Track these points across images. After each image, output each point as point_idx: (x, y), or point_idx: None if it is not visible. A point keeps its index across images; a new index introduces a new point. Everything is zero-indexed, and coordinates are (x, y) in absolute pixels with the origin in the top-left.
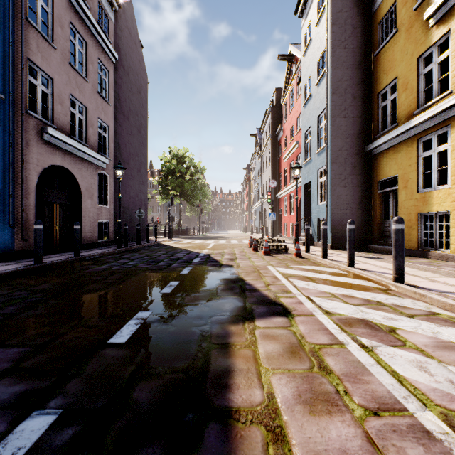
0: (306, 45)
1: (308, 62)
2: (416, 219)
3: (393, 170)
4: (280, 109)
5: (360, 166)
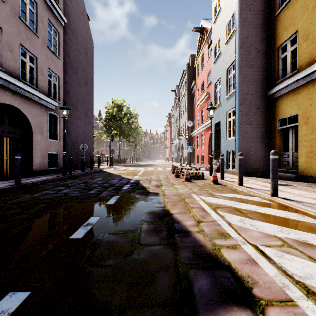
0: (216, 14)
1: (218, 28)
2: None
3: (293, 110)
4: (193, 70)
5: (263, 107)
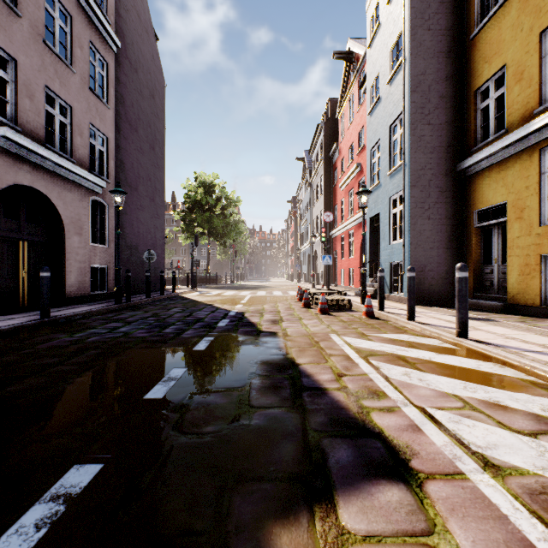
0: (373, 33)
1: (375, 55)
2: (538, 263)
3: (500, 196)
4: (335, 125)
5: (450, 190)
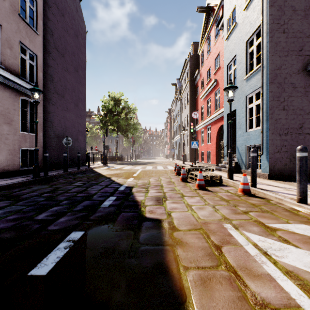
0: None
1: None
2: None
3: None
4: (197, 59)
5: (301, 86)
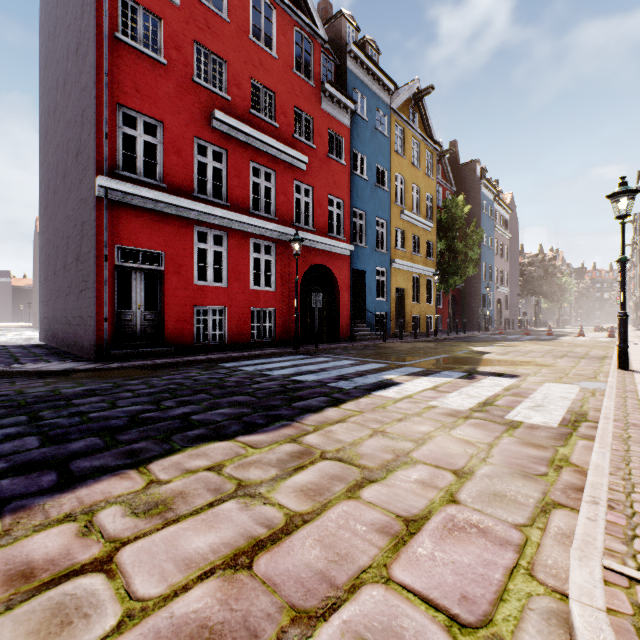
0: None
1: None
2: None
3: None
4: None
5: None
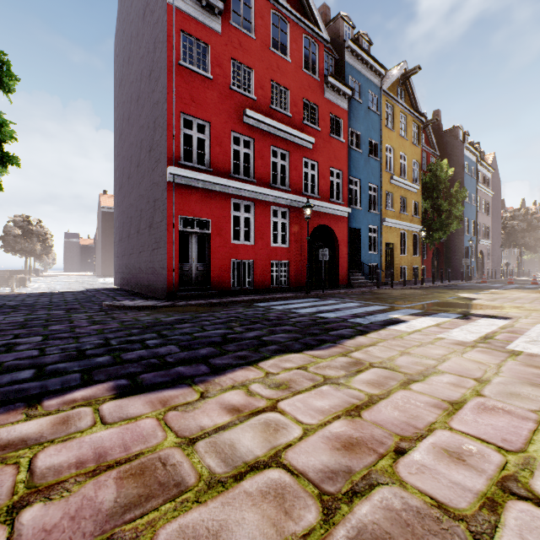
0: None
1: None
2: None
3: None
4: None
5: None
